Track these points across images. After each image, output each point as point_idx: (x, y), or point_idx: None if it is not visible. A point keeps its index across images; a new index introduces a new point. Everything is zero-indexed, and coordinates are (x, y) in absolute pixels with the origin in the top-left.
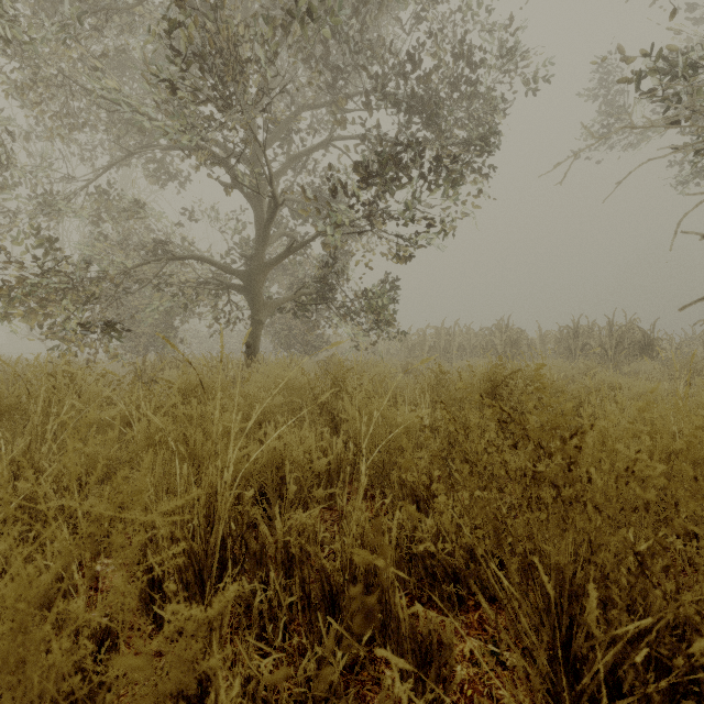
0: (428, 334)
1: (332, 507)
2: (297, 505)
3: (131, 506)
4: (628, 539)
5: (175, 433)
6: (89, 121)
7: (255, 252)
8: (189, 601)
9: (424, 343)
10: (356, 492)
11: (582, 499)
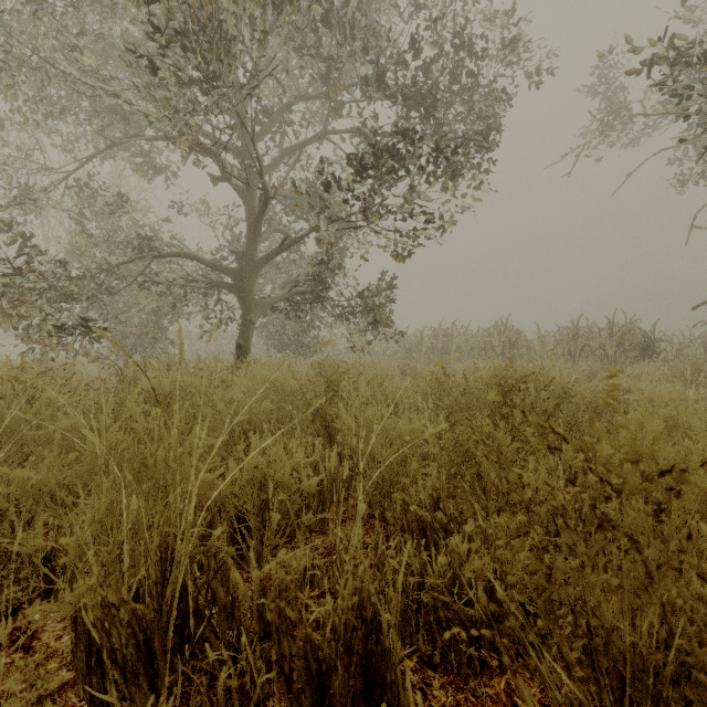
0: (425, 336)
1: (325, 530)
2: (284, 529)
3: (66, 548)
4: (705, 595)
5: (131, 452)
6: (71, 110)
7: (246, 249)
8: (127, 688)
9: (421, 344)
10: (353, 520)
11: (681, 566)
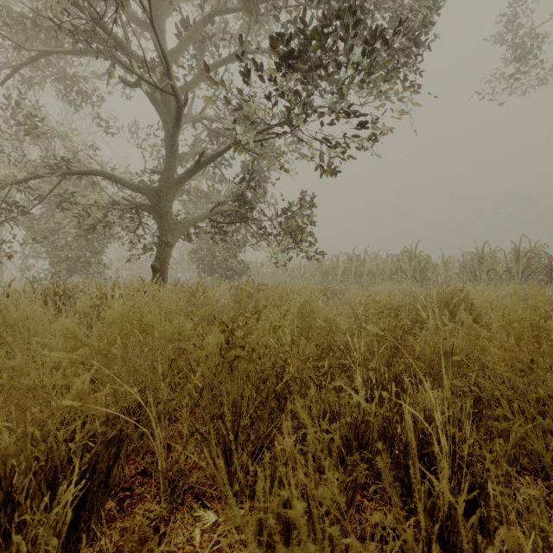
0: (341, 260)
1: None
2: None
3: None
4: None
5: None
6: None
7: (164, 168)
8: None
9: (337, 268)
10: None
11: None
